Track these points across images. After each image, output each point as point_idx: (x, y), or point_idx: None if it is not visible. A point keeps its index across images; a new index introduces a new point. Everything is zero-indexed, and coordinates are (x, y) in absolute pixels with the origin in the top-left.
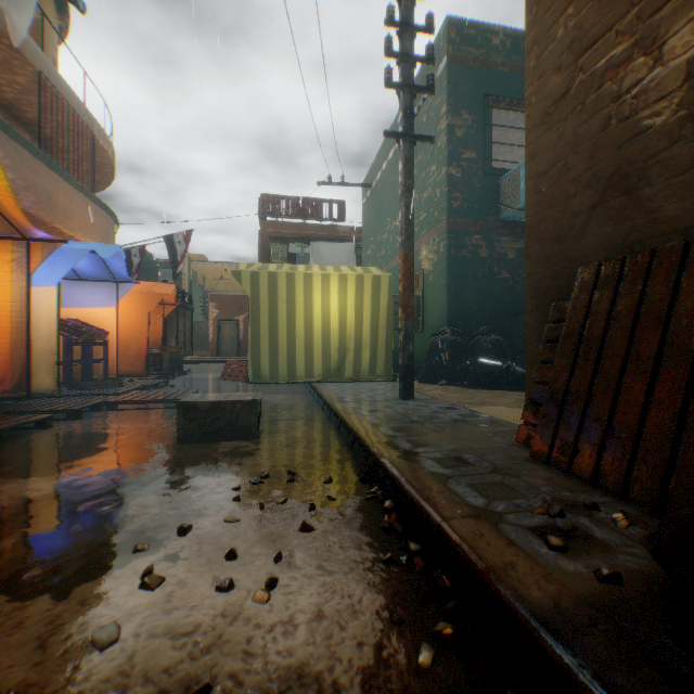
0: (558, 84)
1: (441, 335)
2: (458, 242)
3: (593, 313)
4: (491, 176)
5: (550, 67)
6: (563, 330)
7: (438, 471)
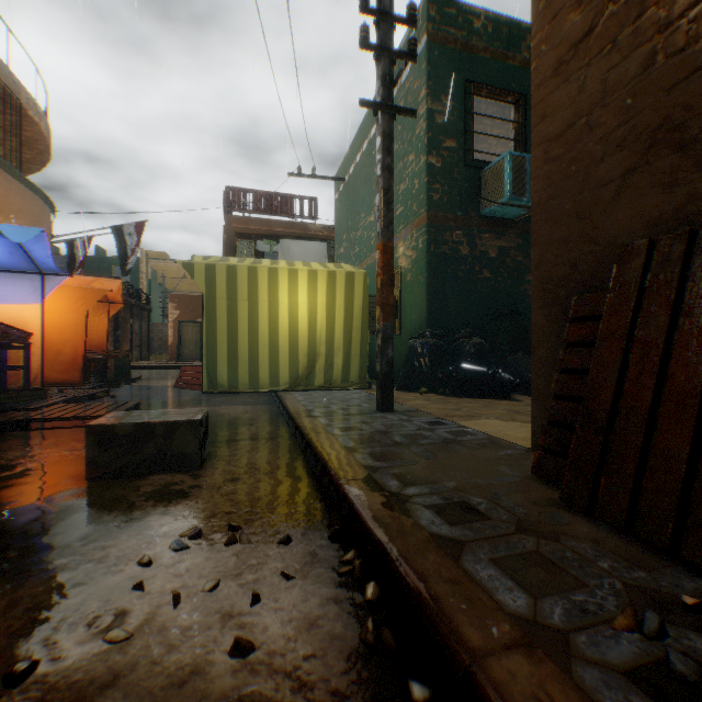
0: (579, 22)
1: (421, 338)
2: (438, 237)
3: (647, 306)
4: (473, 168)
5: (566, 4)
6: (600, 329)
7: (442, 531)
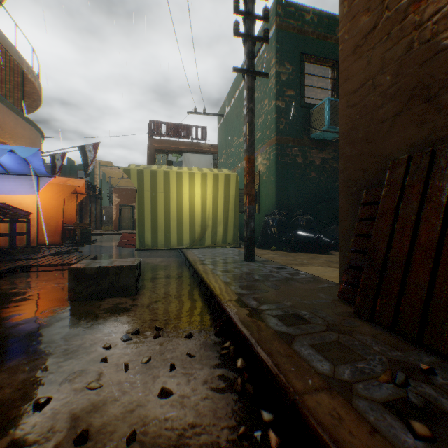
0: (367, 22)
1: (272, 216)
2: (283, 152)
3: (406, 196)
4: (305, 108)
5: (360, 10)
6: (378, 210)
7: (282, 330)
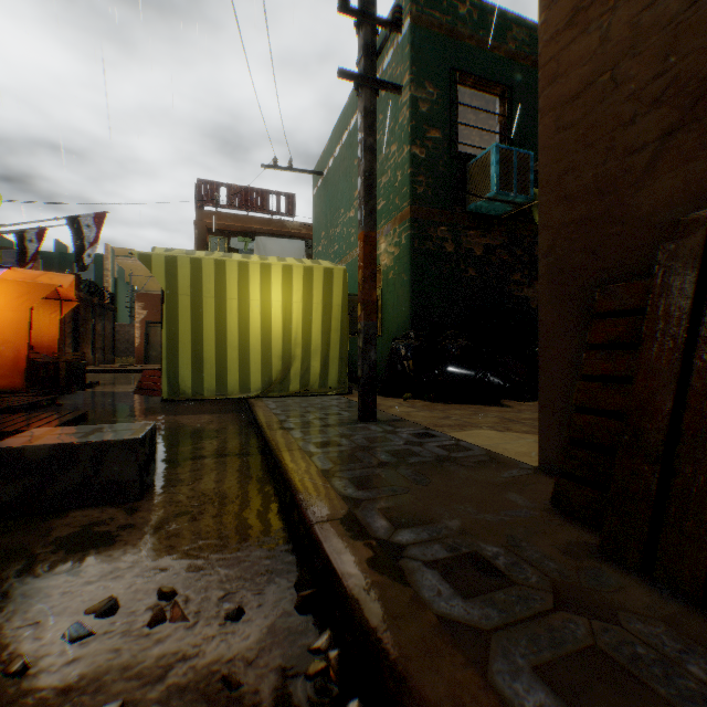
0: None
1: (404, 340)
2: (422, 233)
3: None
4: (458, 161)
5: None
6: (644, 325)
7: (455, 611)
